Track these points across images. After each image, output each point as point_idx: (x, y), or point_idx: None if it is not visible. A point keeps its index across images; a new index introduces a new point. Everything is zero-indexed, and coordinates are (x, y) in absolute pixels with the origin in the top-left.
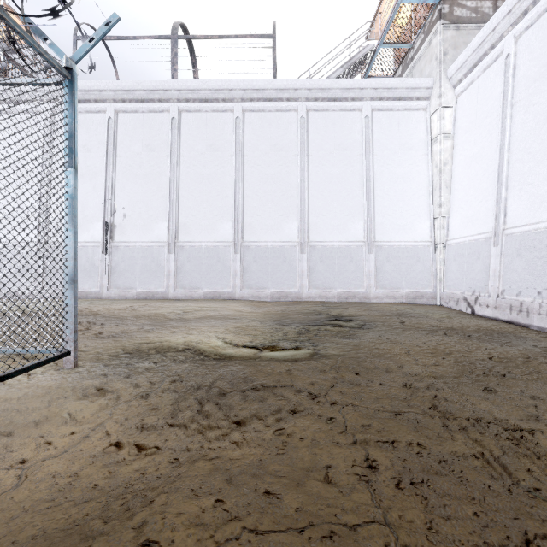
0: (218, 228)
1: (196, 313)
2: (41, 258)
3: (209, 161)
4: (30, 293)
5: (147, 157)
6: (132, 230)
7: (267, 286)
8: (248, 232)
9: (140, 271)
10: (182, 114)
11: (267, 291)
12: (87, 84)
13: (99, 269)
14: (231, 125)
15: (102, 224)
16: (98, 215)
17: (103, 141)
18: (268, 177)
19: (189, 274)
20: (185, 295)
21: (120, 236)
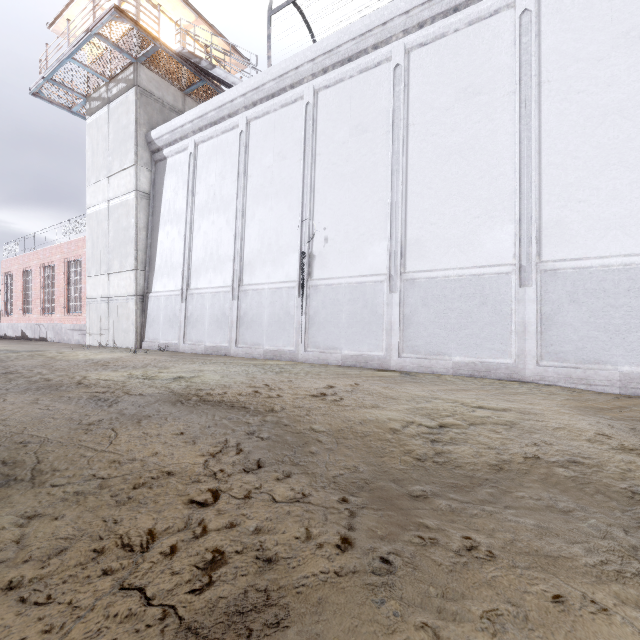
0: (481, 240)
1: (473, 436)
2: (235, 306)
3: (462, 119)
4: (225, 349)
5: (356, 144)
6: (335, 260)
7: (608, 358)
8: (552, 239)
9: (347, 322)
10: (411, 55)
11: (611, 368)
12: (281, 65)
13: (294, 319)
14: (508, 34)
15: (297, 255)
16: (294, 244)
17: (300, 139)
18: (608, 110)
19: (425, 329)
20: (419, 365)
21: (320, 270)
